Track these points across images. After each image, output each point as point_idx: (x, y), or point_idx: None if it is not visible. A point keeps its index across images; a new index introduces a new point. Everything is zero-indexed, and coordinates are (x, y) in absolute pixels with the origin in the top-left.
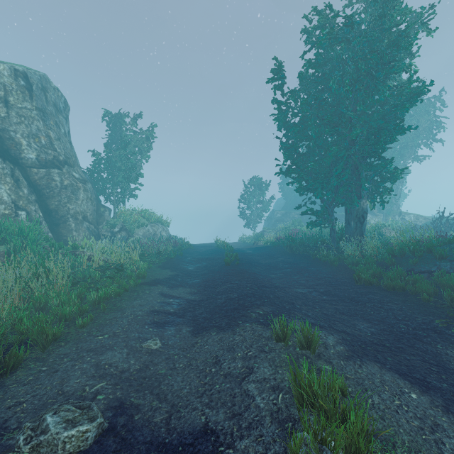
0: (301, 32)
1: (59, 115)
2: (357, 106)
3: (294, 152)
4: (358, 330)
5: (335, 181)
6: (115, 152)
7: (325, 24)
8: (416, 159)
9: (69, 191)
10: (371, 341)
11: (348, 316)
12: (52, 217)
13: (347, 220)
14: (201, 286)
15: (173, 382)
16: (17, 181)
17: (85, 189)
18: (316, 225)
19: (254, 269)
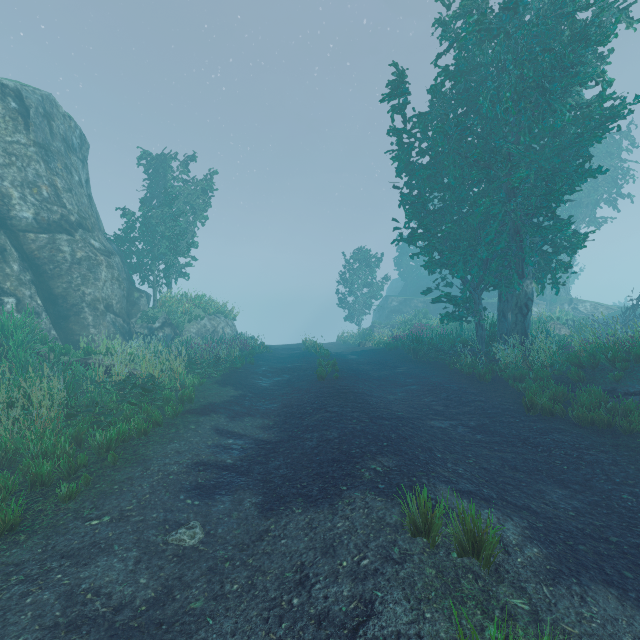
0: (433, 25)
1: (72, 155)
2: (520, 135)
3: (421, 209)
4: (550, 503)
5: (484, 251)
6: (156, 210)
7: (470, 11)
8: (593, 222)
9: (84, 268)
10: (580, 530)
11: (525, 473)
12: (57, 306)
13: (501, 310)
14: (280, 416)
15: (215, 636)
16: (2, 252)
17: (109, 265)
18: (454, 318)
19: (362, 386)
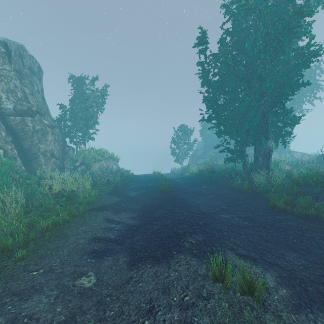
0: (220, 7)
1: (34, 76)
2: (266, 64)
3: (214, 104)
4: (289, 261)
5: (247, 125)
6: (77, 105)
7: None
8: (301, 111)
9: (39, 134)
10: (308, 278)
11: (273, 243)
12: (25, 154)
13: (256, 156)
14: (140, 211)
15: None
16: None
17: (53, 133)
18: (231, 160)
19: (183, 195)
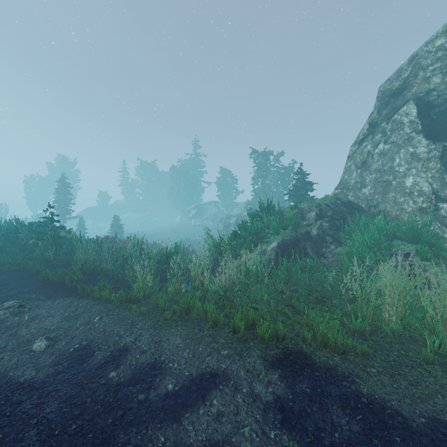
0: None
1: None
2: None
3: None
4: None
5: None
6: None
7: None
8: None
9: None
10: None
11: None
12: None
13: None
14: None
15: None
16: (446, 163)
17: None
18: None
19: None
